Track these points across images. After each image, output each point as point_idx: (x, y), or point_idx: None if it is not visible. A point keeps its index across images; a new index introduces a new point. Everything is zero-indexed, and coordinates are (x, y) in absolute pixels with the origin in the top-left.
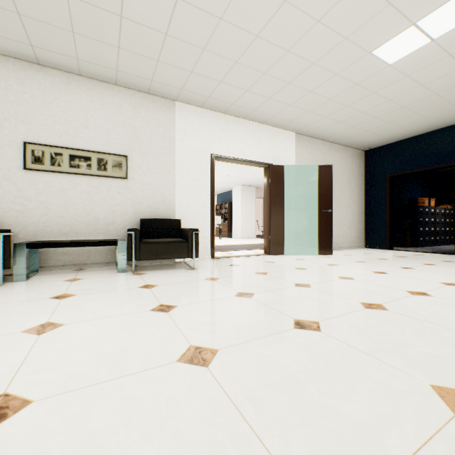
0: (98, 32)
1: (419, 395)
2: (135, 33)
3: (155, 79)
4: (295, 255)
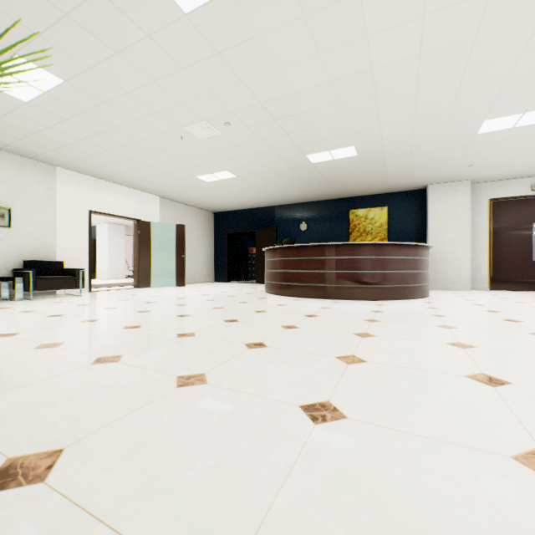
0: (8, 132)
1: (173, 305)
2: (41, 139)
3: (44, 155)
4: (159, 287)
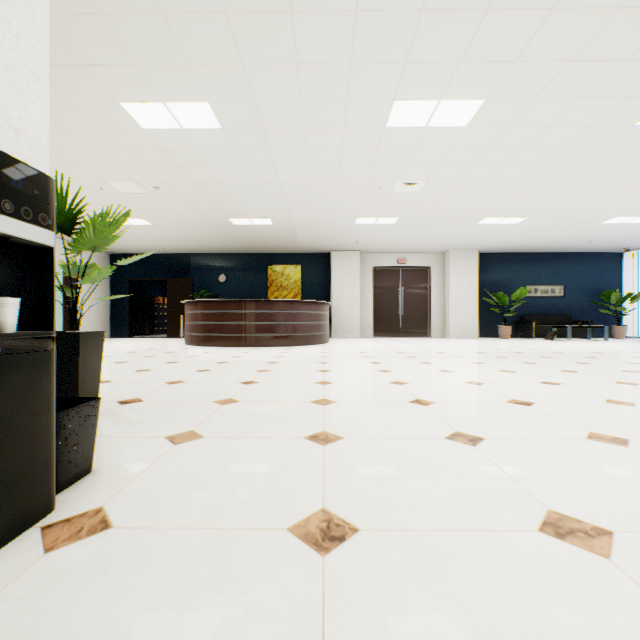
0: None
1: None
2: None
3: None
4: None
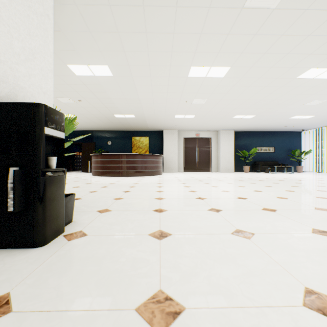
0: None
1: None
2: None
3: None
4: None
